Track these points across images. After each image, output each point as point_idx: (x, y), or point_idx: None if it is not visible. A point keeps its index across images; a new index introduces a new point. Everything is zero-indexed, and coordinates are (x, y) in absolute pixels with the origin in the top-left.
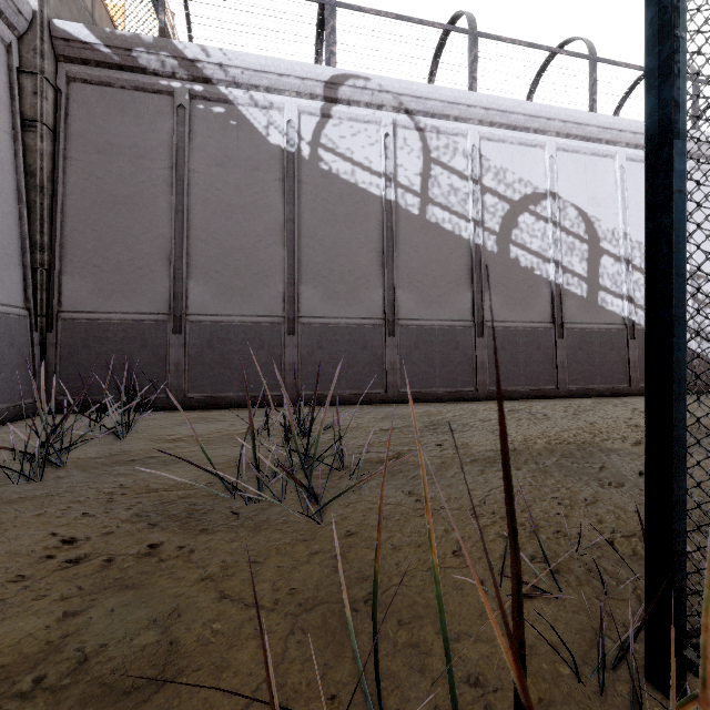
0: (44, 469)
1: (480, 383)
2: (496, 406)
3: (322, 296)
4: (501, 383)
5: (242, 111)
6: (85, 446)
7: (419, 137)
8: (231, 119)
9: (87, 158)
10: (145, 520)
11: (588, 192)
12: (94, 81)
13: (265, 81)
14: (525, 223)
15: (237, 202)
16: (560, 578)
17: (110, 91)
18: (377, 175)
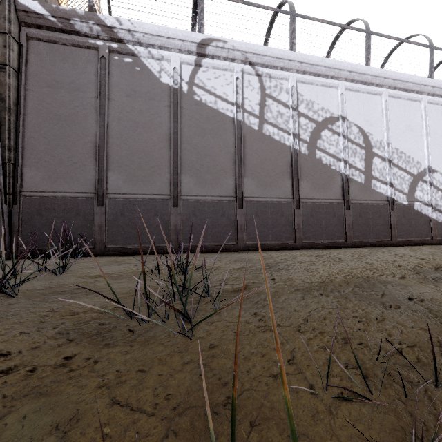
0: (1, 298)
1: (297, 238)
2: (308, 253)
3: (195, 182)
4: (311, 238)
5: (143, 61)
6: (34, 281)
7: (258, 80)
8: (136, 66)
9: (40, 90)
10: (65, 337)
11: (365, 117)
12: (45, 39)
13: (158, 42)
14: (325, 136)
15: (140, 120)
16: (369, 382)
17: (56, 46)
18: (231, 104)
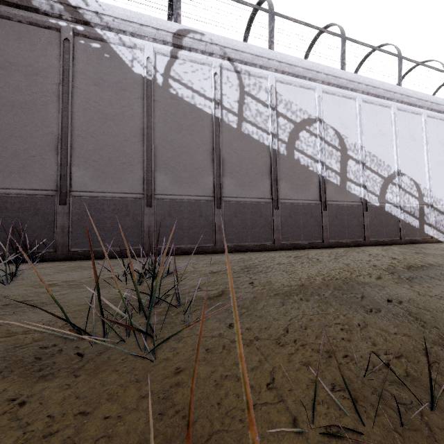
0: None
1: (276, 239)
2: (286, 254)
3: (171, 180)
4: (289, 239)
5: (113, 48)
6: None
7: (237, 76)
8: (105, 52)
9: None
10: None
11: (340, 120)
12: None
13: (130, 28)
14: (303, 137)
15: (110, 112)
16: (360, 409)
17: (9, 23)
18: (209, 100)
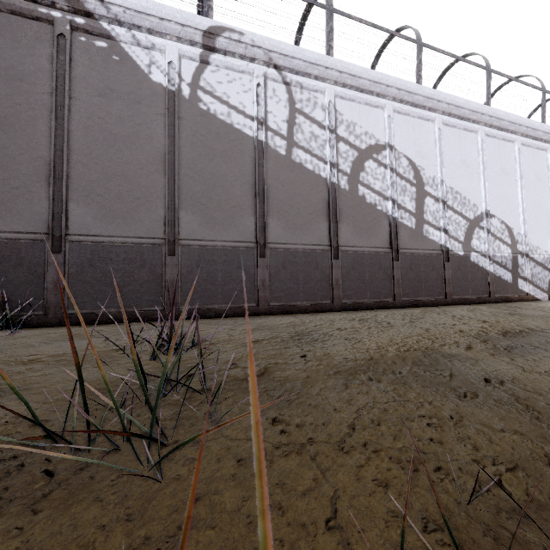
0: None
1: (336, 297)
2: (349, 316)
3: (200, 221)
4: (352, 296)
5: (124, 48)
6: None
7: (286, 89)
8: (113, 54)
9: None
10: None
11: (416, 147)
12: None
13: (147, 23)
14: (370, 168)
15: (120, 131)
16: None
17: None
18: (250, 119)
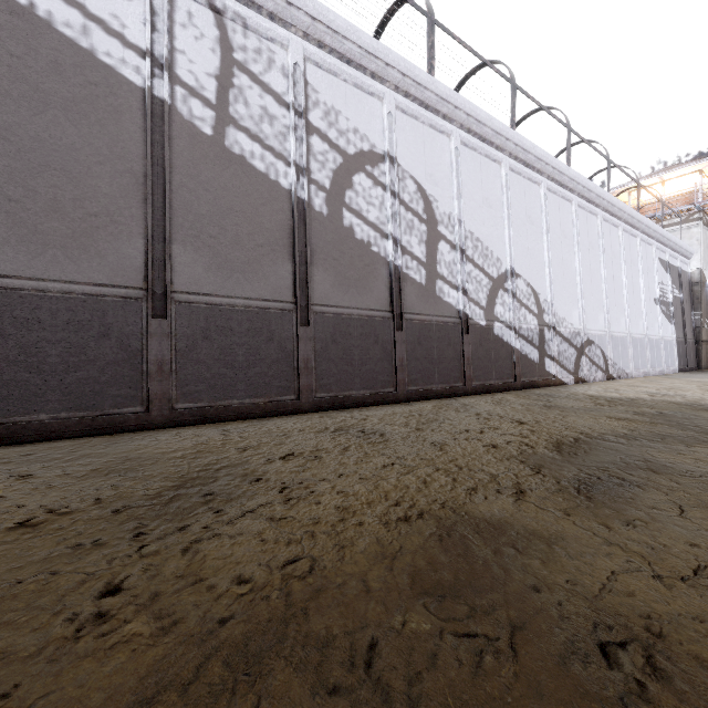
0: None
1: (304, 388)
2: (321, 422)
3: (4, 236)
4: (332, 387)
5: None
6: None
7: (215, 20)
8: None
9: None
10: None
11: (427, 167)
12: None
13: None
14: (361, 185)
15: None
16: None
17: None
18: (137, 52)
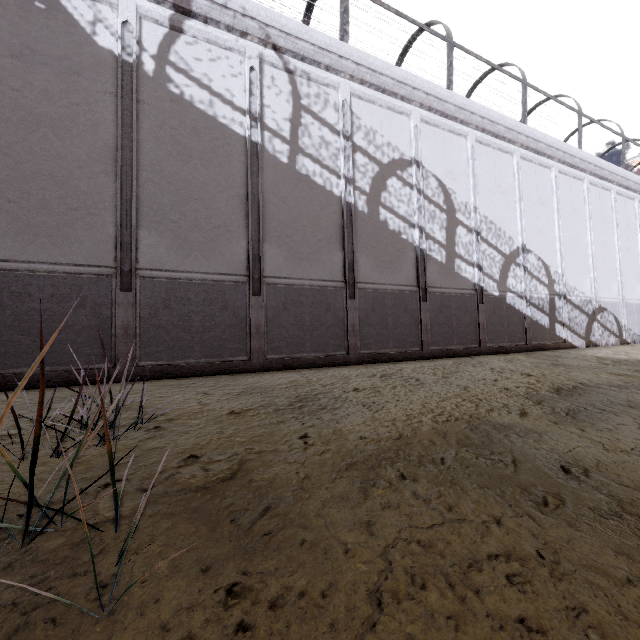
0: None
1: (352, 346)
2: (368, 371)
3: (170, 245)
4: (372, 346)
5: None
6: None
7: (289, 79)
8: None
9: None
10: None
11: (446, 165)
12: None
13: None
14: (393, 187)
15: (46, 111)
16: None
17: None
18: (241, 112)
